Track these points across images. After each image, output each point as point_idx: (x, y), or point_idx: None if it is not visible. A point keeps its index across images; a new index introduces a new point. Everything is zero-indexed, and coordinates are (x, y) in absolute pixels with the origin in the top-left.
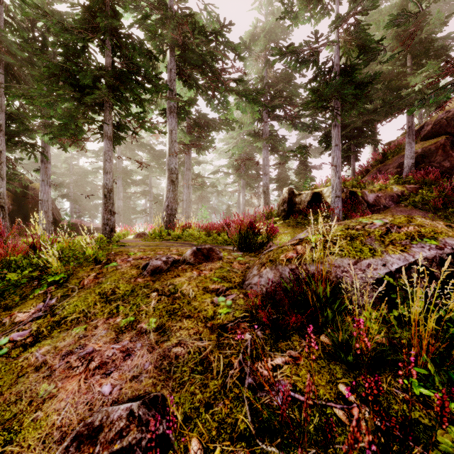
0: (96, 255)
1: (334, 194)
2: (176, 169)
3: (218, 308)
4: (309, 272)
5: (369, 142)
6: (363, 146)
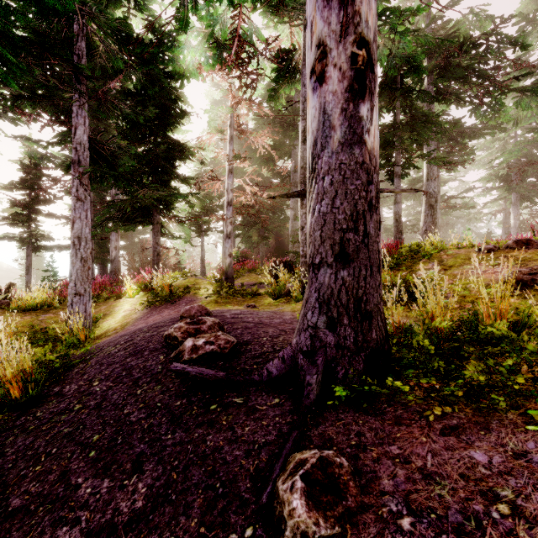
0: (439, 246)
1: None
2: (434, 192)
3: None
4: None
5: None
6: None
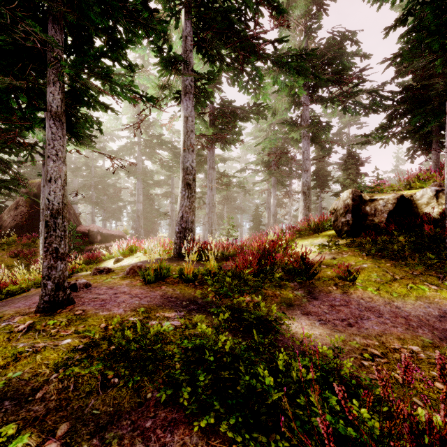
0: None
1: None
2: (192, 168)
3: None
4: None
5: None
6: None
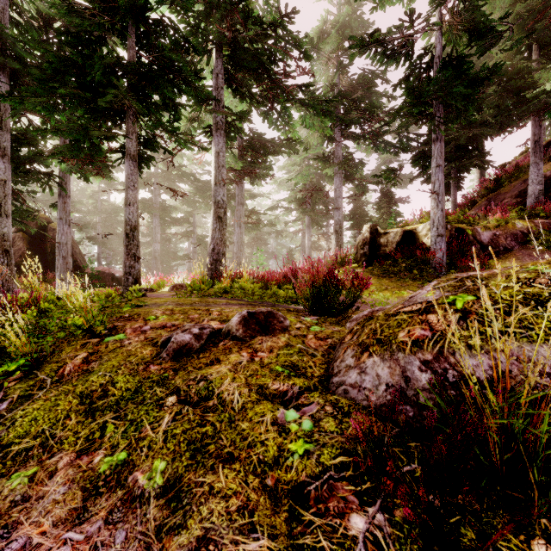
0: (92, 322)
1: (435, 232)
2: (224, 202)
3: (286, 441)
4: (464, 371)
5: (475, 165)
6: (468, 170)
